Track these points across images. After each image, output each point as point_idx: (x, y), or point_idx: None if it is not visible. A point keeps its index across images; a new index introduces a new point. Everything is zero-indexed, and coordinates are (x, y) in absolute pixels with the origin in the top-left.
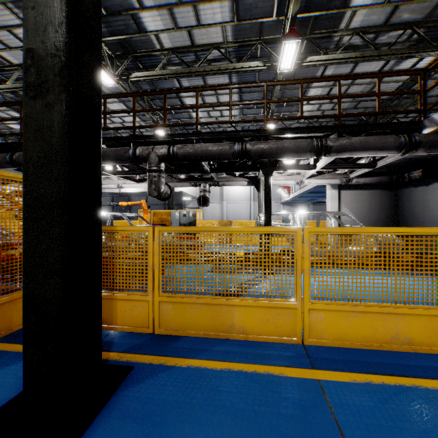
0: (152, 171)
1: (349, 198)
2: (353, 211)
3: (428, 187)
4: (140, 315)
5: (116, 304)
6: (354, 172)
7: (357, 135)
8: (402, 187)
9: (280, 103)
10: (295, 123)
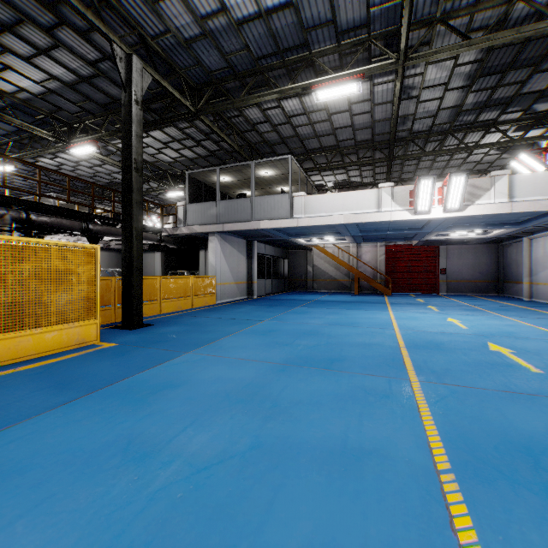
0: (11, 231)
1: None
2: None
3: (146, 254)
4: (109, 316)
5: None
6: (115, 241)
7: None
8: None
9: (20, 146)
10: (21, 164)
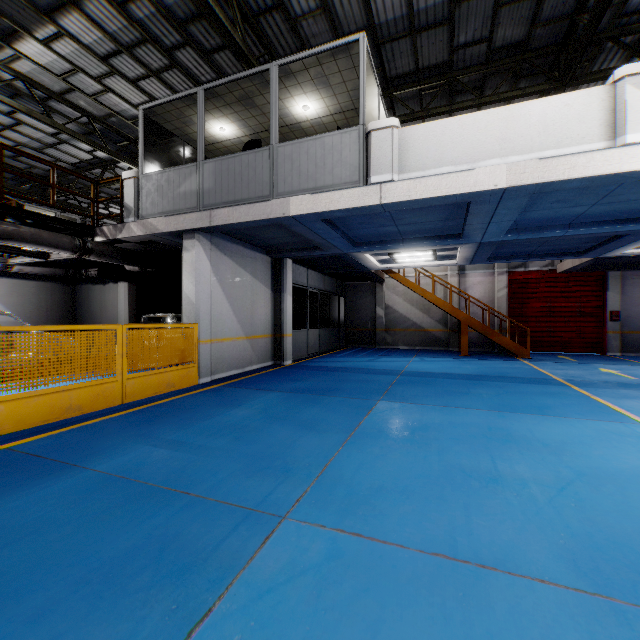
0: None
1: (6, 289)
2: (13, 308)
3: (106, 286)
4: None
5: None
6: (18, 257)
7: (28, 223)
8: (80, 282)
9: None
10: None
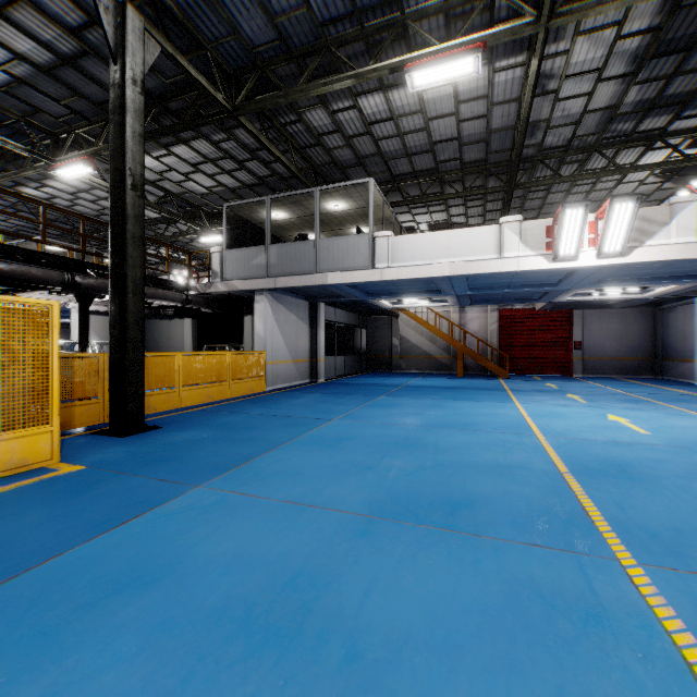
0: None
1: (99, 324)
2: (104, 339)
3: (172, 321)
4: (94, 413)
5: (74, 410)
6: None
7: (156, 285)
8: (149, 318)
9: None
10: None
